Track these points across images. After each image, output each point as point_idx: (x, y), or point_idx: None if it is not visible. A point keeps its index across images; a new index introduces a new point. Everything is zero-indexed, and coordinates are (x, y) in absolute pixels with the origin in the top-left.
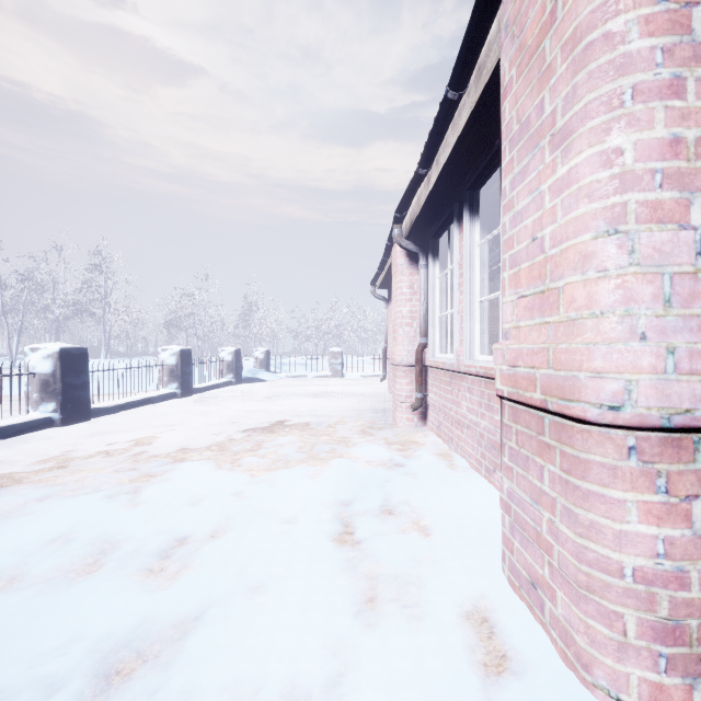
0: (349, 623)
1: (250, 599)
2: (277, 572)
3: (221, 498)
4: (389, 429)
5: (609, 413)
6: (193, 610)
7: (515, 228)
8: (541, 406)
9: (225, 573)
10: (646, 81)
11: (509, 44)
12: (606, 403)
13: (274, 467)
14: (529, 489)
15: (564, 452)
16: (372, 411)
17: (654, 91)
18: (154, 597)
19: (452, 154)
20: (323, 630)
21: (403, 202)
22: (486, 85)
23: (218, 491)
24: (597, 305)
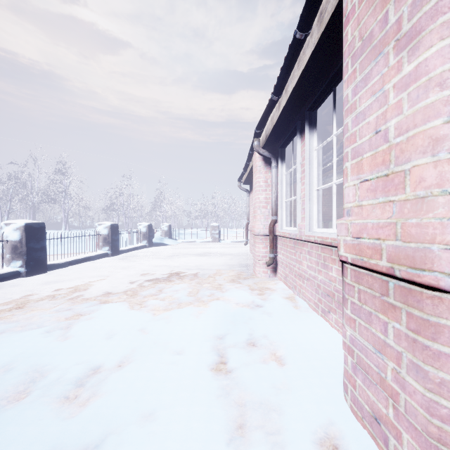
0: None
1: (142, 427)
2: (166, 400)
3: (129, 334)
4: (251, 279)
5: None
6: (94, 439)
7: (357, 126)
8: (387, 272)
9: (124, 401)
10: None
11: None
12: None
13: (170, 307)
14: (372, 339)
15: (411, 314)
16: (239, 265)
17: None
18: (65, 426)
19: (298, 83)
20: None
21: (261, 121)
22: (327, 24)
23: (128, 327)
24: (449, 183)
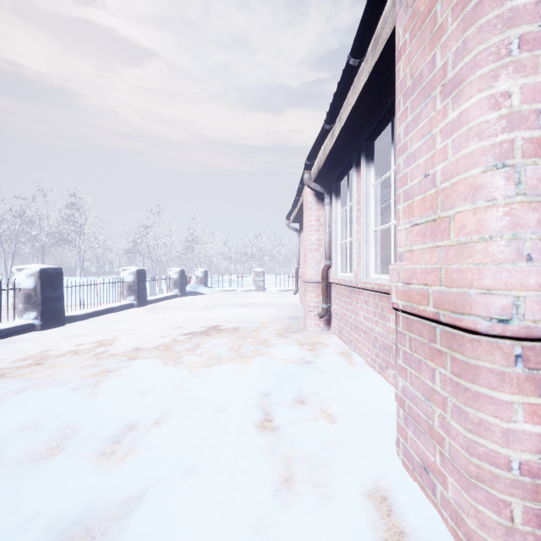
0: (269, 502)
1: (185, 480)
2: (209, 455)
3: (165, 391)
4: (301, 333)
5: (498, 325)
6: (137, 490)
7: (408, 167)
8: (433, 318)
9: (165, 456)
10: (532, 32)
11: (403, 13)
12: (495, 316)
13: (209, 364)
14: (422, 387)
15: (455, 358)
16: (287, 318)
17: (539, 40)
18: (105, 478)
19: (352, 112)
20: (247, 509)
21: (312, 152)
22: (382, 53)
23: (163, 384)
24: (486, 230)
